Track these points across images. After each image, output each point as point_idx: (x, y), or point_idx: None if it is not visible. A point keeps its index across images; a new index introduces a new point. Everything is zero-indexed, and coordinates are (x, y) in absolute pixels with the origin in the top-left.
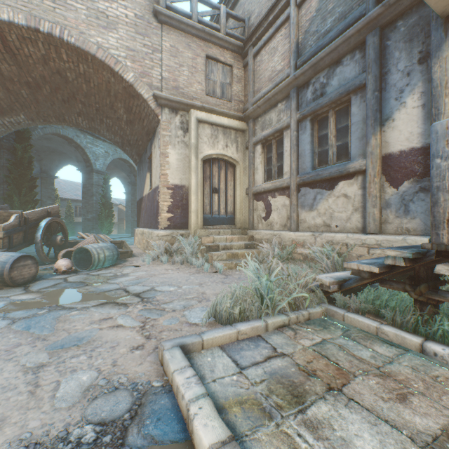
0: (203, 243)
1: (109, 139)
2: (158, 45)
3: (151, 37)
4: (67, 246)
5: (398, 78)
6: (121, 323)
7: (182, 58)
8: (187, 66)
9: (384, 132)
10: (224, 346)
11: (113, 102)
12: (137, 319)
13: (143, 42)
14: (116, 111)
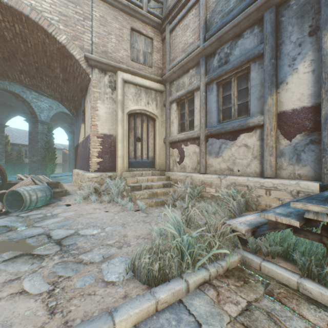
0: (128, 183)
1: (50, 95)
2: (89, 14)
3: (82, 6)
4: (6, 187)
5: (291, 48)
6: (25, 288)
7: (110, 28)
8: (115, 35)
9: (278, 94)
10: (141, 325)
11: (50, 62)
12: (49, 278)
13: (75, 10)
14: (53, 70)
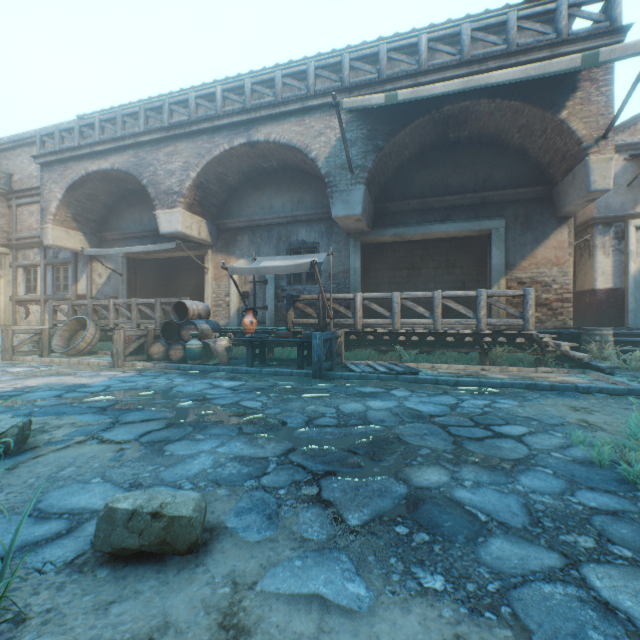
0: None
1: None
2: None
3: None
4: None
5: (82, 266)
6: None
7: None
8: None
9: (79, 285)
10: None
11: None
12: None
13: None
14: None
